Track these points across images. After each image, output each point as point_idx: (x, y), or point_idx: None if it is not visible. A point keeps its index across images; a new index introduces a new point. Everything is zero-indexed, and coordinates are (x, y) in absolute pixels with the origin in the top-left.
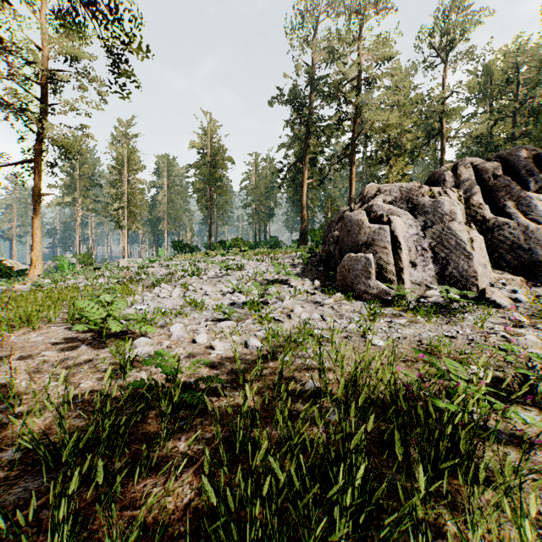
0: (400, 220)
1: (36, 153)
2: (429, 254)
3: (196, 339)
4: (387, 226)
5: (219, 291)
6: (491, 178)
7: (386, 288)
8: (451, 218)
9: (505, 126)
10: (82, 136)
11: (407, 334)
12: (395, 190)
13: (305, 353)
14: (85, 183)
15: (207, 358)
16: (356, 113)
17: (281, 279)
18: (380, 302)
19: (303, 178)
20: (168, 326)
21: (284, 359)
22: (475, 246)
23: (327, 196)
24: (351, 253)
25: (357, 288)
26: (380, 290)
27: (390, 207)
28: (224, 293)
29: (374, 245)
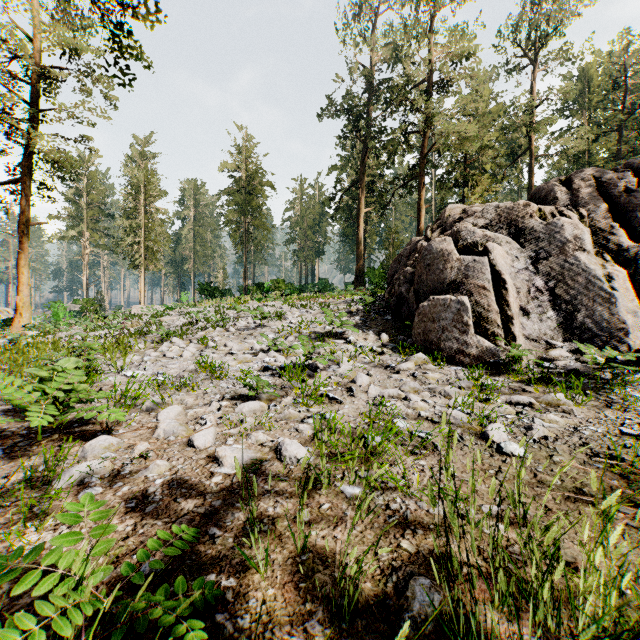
0: (501, 250)
1: (23, 171)
2: (547, 297)
3: (194, 439)
4: (485, 258)
5: (249, 349)
6: (622, 193)
7: (492, 346)
8: (576, 247)
9: (605, 143)
10: (90, 156)
11: (554, 428)
12: (490, 211)
13: (388, 476)
14: (93, 213)
15: (204, 487)
16: (426, 122)
17: (335, 332)
18: (483, 367)
19: (359, 206)
20: (158, 409)
21: (351, 493)
22: (617, 284)
23: (388, 229)
24: (435, 296)
25: (447, 346)
26: (483, 349)
27: (485, 232)
28: (256, 351)
29: (467, 284)
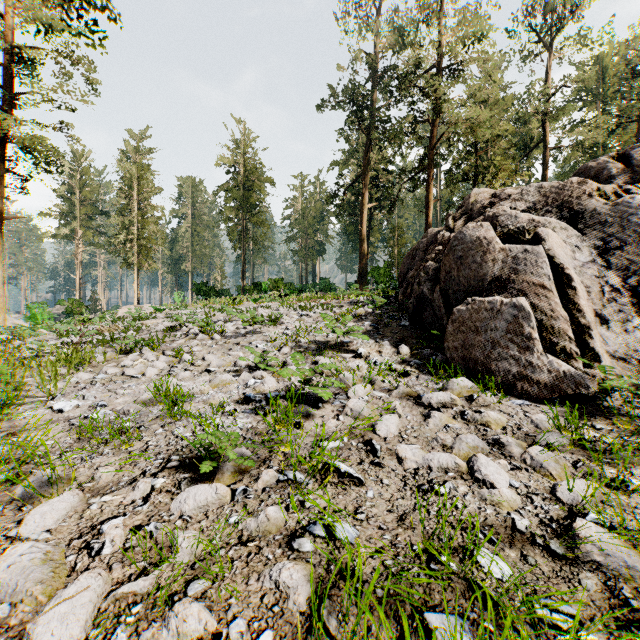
0: (557, 237)
1: None
2: (627, 298)
3: (32, 638)
4: (539, 247)
5: (232, 364)
6: None
7: (574, 371)
8: None
9: (621, 136)
10: (83, 152)
11: None
12: (531, 193)
13: None
14: (86, 210)
15: None
16: (436, 109)
17: (340, 342)
18: (562, 402)
19: (363, 201)
20: (40, 497)
21: None
22: None
23: (392, 226)
24: (476, 297)
25: (501, 367)
26: (559, 374)
27: (531, 216)
28: (240, 368)
29: (518, 281)
